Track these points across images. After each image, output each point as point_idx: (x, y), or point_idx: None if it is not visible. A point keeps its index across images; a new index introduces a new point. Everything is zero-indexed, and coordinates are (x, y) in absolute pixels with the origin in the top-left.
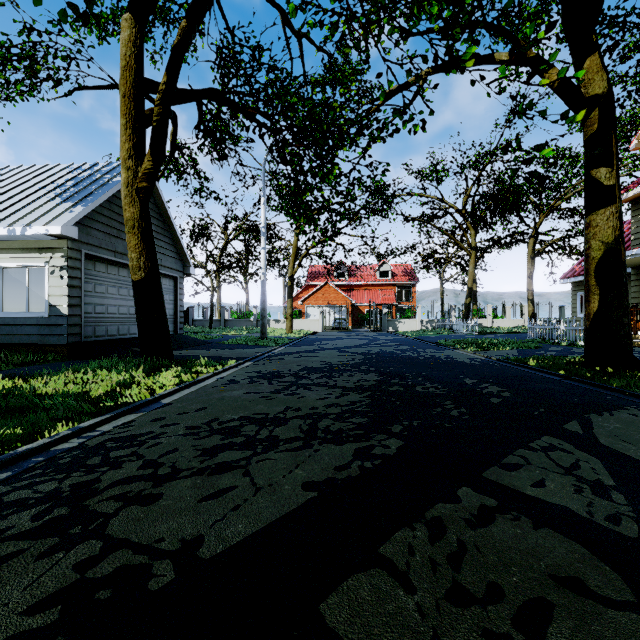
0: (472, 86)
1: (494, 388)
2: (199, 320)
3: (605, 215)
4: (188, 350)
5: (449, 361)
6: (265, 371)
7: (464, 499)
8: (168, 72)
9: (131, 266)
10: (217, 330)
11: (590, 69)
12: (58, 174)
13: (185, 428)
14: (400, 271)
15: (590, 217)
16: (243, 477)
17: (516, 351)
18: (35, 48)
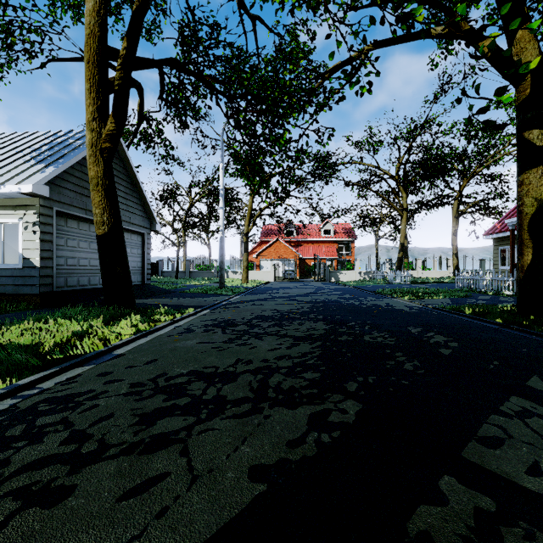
0: (423, 37)
1: (440, 337)
2: (167, 271)
3: (538, 173)
4: (152, 299)
5: (390, 309)
6: (220, 319)
7: (451, 497)
8: (128, 37)
9: (95, 221)
10: (182, 280)
11: (522, 38)
12: (35, 140)
13: (129, 385)
14: (341, 229)
15: (523, 176)
16: (179, 458)
17: (449, 300)
18: (11, 23)
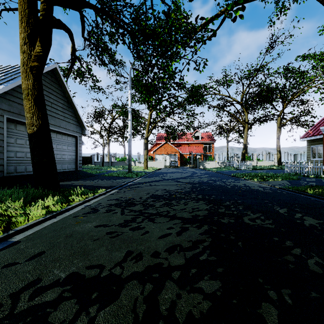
0: None
1: (310, 219)
2: (97, 162)
3: None
4: (79, 181)
5: (249, 189)
6: (123, 199)
7: None
8: None
9: (27, 123)
10: (105, 167)
11: None
12: None
13: None
14: (205, 136)
15: None
16: None
17: (287, 181)
18: None
